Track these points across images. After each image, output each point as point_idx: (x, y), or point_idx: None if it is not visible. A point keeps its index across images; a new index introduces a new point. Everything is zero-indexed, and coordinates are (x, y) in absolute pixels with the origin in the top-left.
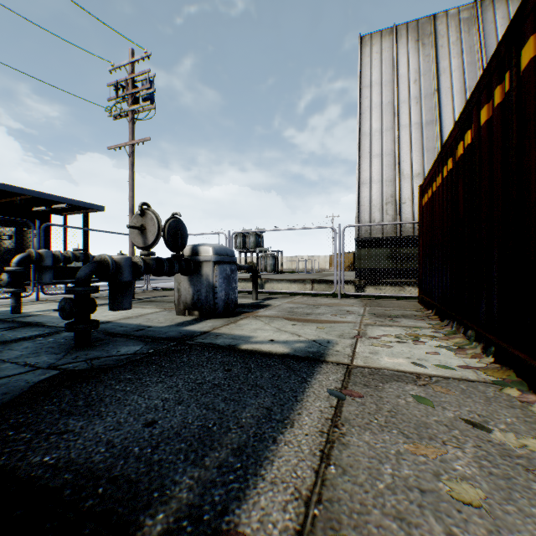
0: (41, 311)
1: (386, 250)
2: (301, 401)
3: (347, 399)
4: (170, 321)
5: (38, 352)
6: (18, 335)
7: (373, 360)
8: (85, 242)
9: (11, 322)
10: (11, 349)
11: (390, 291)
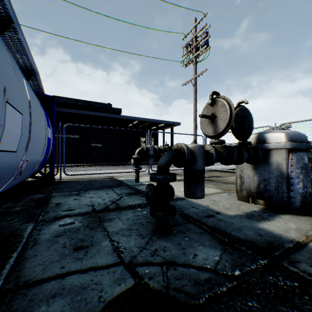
0: (147, 182)
1: None
2: None
3: None
4: (235, 207)
5: (131, 228)
6: (129, 202)
7: None
8: (171, 142)
9: (131, 189)
10: (119, 218)
11: None
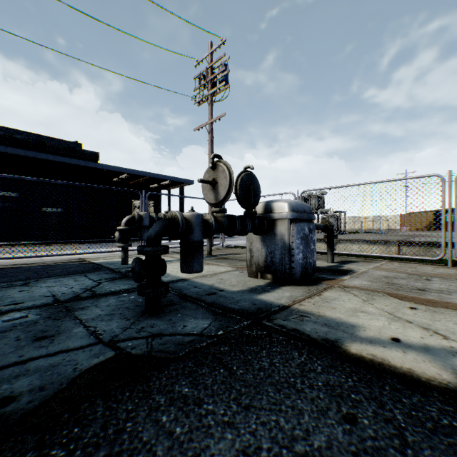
0: None
1: None
2: None
3: None
4: (242, 284)
5: (113, 313)
6: (111, 287)
7: None
8: (181, 209)
9: (115, 273)
10: (96, 305)
11: None
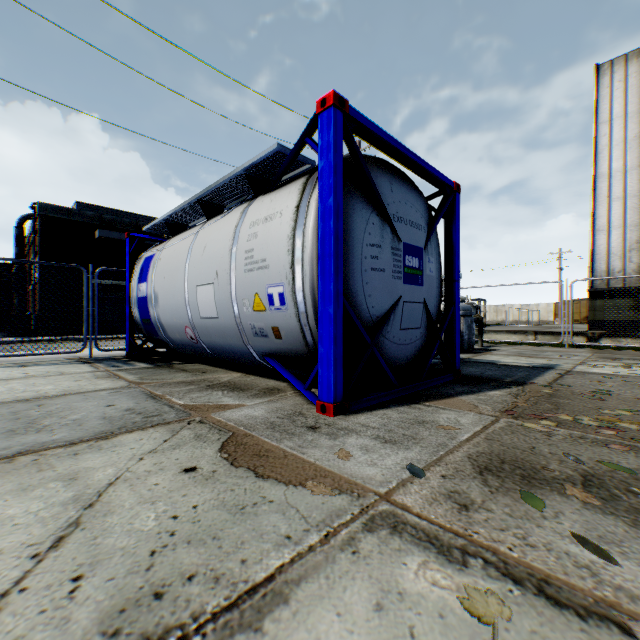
0: None
1: (627, 301)
2: (542, 374)
3: (565, 375)
4: None
5: None
6: None
7: (585, 370)
8: None
9: None
10: None
11: (631, 344)
